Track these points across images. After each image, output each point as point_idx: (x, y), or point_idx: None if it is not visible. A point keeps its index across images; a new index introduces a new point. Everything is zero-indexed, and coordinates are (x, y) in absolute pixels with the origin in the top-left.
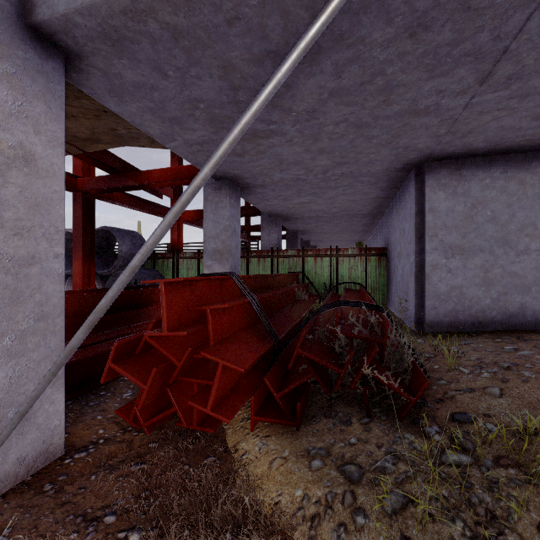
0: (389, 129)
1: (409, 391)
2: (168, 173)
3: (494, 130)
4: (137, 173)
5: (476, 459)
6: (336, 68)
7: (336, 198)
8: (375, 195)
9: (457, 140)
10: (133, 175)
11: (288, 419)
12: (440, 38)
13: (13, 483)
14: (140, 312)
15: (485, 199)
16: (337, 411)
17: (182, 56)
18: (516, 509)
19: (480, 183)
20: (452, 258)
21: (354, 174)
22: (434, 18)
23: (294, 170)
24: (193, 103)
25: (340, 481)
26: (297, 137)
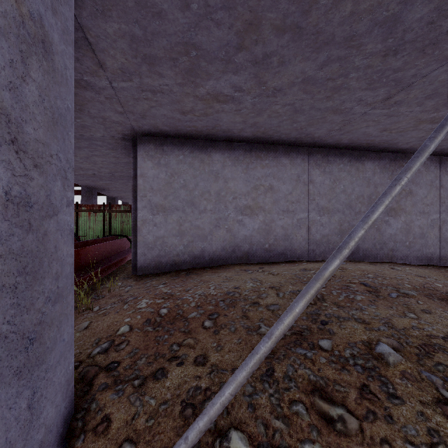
0: None
1: None
2: None
3: (162, 117)
4: None
5: None
6: None
7: (93, 159)
8: (127, 160)
9: (142, 120)
10: None
11: None
12: None
13: None
14: None
15: (180, 171)
16: None
17: None
18: None
19: (176, 158)
20: (157, 215)
21: (82, 136)
22: None
23: None
24: None
25: None
26: None
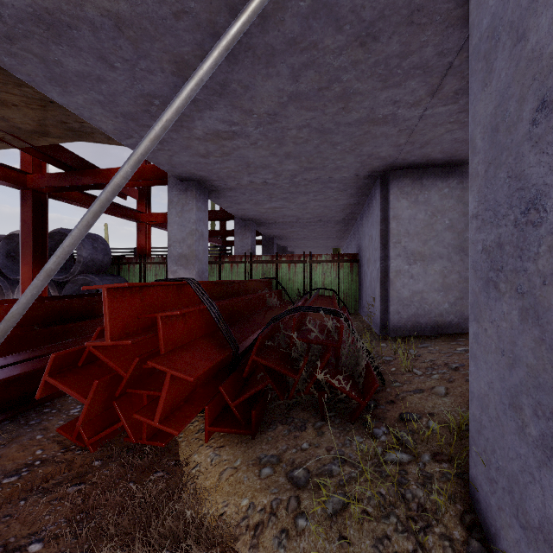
0: (351, 136)
1: (361, 394)
2: None
3: (449, 142)
4: (95, 171)
5: (416, 456)
6: (292, 72)
7: (308, 204)
8: (345, 201)
9: (417, 150)
10: (91, 173)
11: (244, 428)
12: (389, 49)
13: None
14: (98, 321)
15: (444, 208)
16: (294, 417)
17: (129, 48)
18: (440, 501)
19: (439, 192)
20: (414, 264)
21: (323, 180)
22: (381, 29)
23: (263, 173)
24: (147, 98)
25: (287, 487)
26: (261, 139)
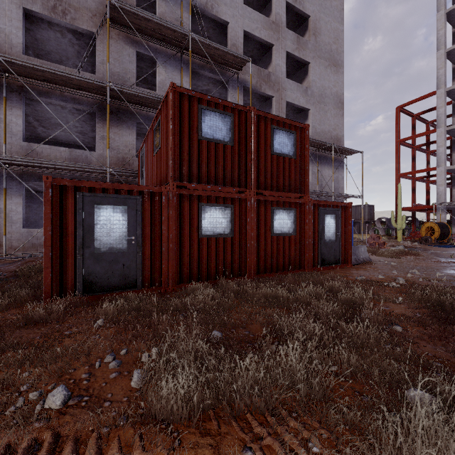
0: None
1: None
2: None
3: None
4: (431, 208)
5: None
6: None
7: None
8: None
9: None
10: (430, 208)
11: None
12: None
13: None
14: None
15: None
16: None
17: None
18: None
19: None
20: None
21: None
22: None
23: None
24: None
25: None
26: None
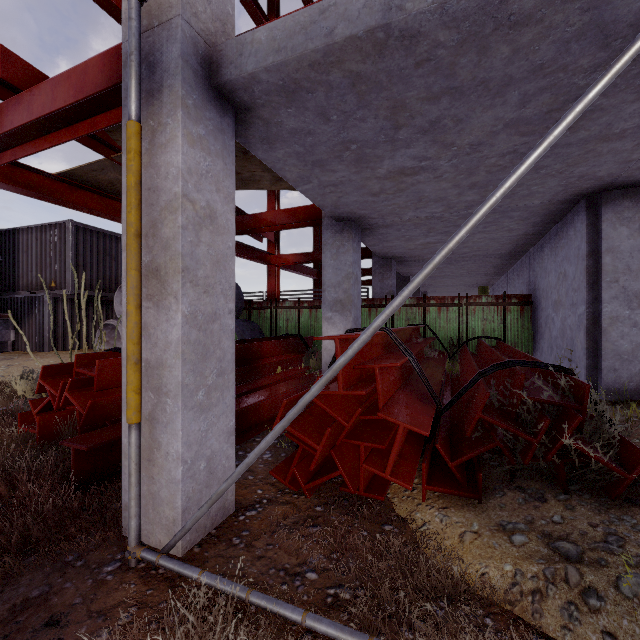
0: (566, 157)
1: (621, 467)
2: (281, 215)
3: None
4: (246, 216)
5: None
6: (522, 98)
7: (471, 237)
8: (522, 231)
9: None
10: (242, 218)
11: (467, 491)
12: None
13: (203, 534)
14: (251, 368)
15: None
16: (523, 485)
17: (353, 101)
18: None
19: None
20: (639, 309)
21: (504, 209)
22: None
23: (432, 207)
24: (345, 145)
25: (555, 559)
26: (449, 172)
